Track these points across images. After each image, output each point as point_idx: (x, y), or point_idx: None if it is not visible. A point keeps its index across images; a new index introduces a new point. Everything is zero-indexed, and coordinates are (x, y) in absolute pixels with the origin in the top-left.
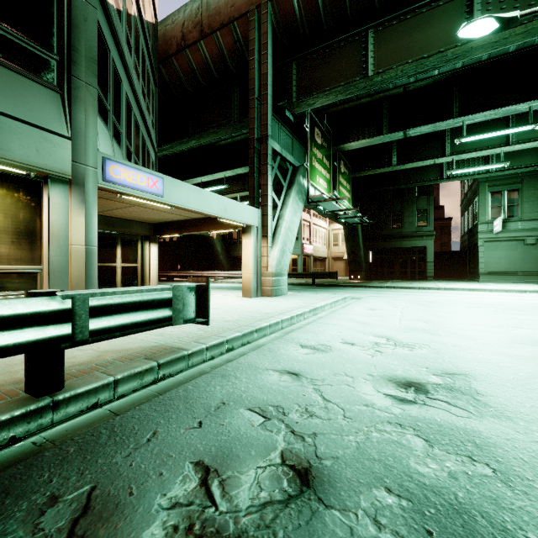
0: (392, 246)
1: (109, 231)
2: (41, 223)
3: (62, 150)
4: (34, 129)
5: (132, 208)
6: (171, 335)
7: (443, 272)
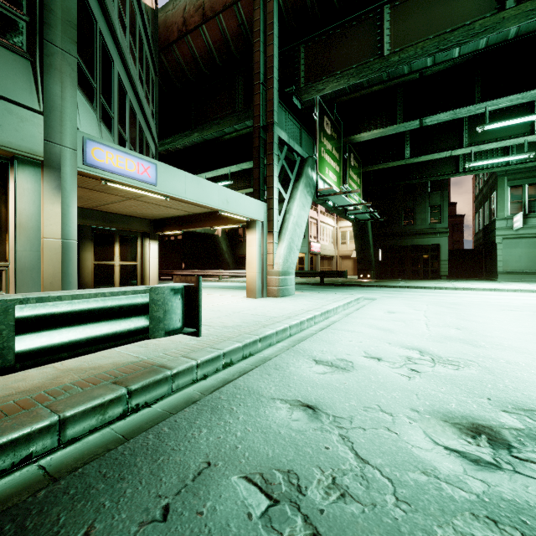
0: (404, 244)
1: (107, 227)
2: (7, 212)
3: (32, 126)
4: None
5: (128, 201)
6: (156, 346)
7: (456, 271)
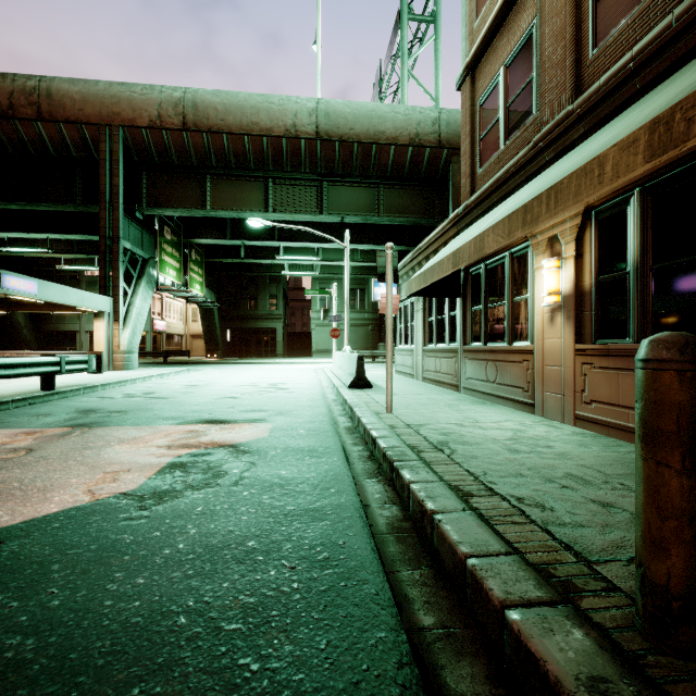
0: (249, 327)
1: None
2: None
3: None
4: None
5: None
6: (71, 383)
7: (296, 351)
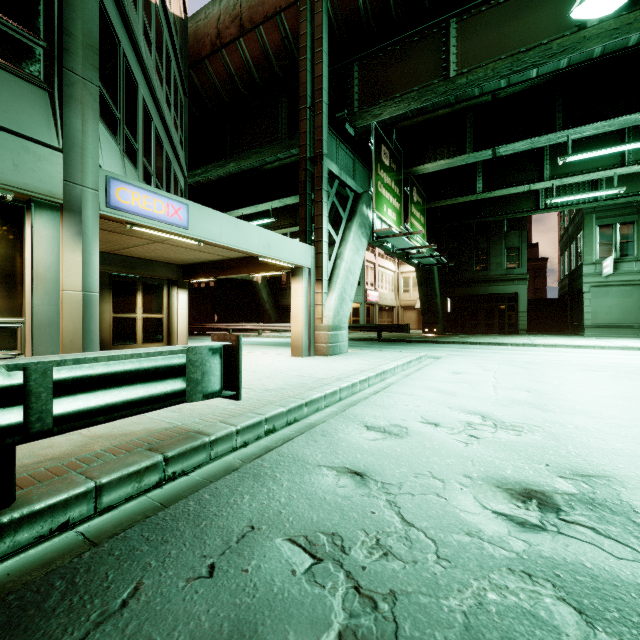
0: (476, 293)
1: (127, 274)
2: (23, 261)
3: (50, 165)
4: (10, 137)
5: (153, 245)
6: (191, 412)
7: (538, 324)
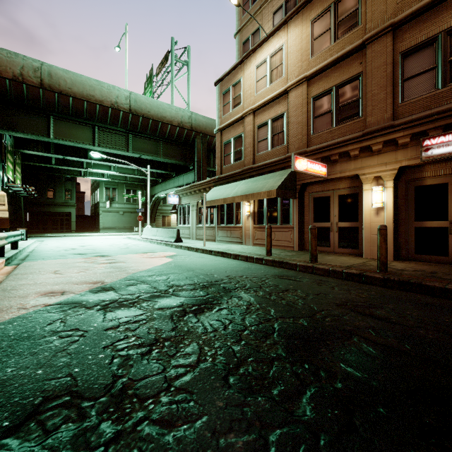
0: (47, 211)
1: None
2: None
3: None
4: None
5: None
6: None
7: (81, 228)
